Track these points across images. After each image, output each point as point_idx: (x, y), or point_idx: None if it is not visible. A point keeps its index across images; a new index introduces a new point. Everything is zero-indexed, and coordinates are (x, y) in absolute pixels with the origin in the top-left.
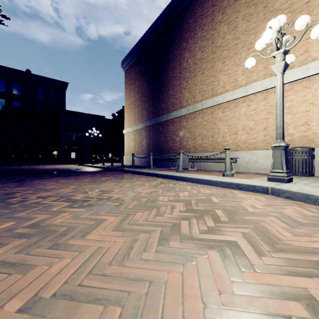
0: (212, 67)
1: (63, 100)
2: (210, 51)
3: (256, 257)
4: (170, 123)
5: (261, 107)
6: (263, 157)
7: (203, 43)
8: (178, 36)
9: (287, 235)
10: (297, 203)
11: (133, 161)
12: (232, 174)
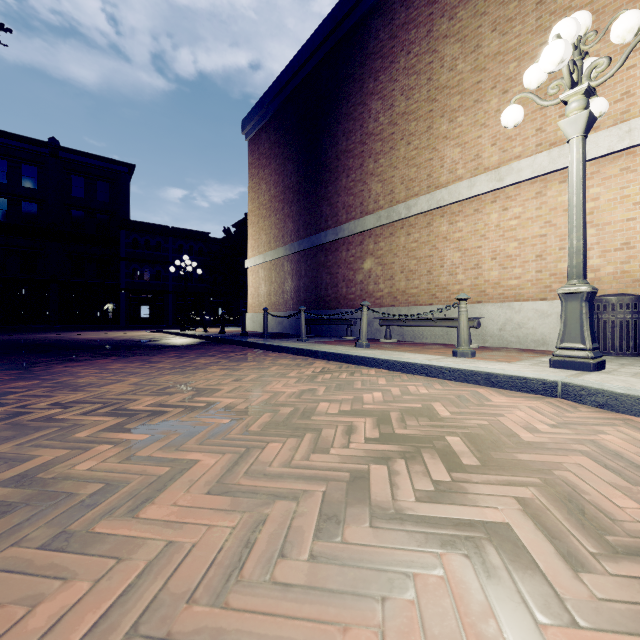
0: (428, 129)
1: (125, 201)
2: (424, 97)
3: (567, 575)
4: (341, 247)
5: (532, 213)
6: (535, 315)
7: (410, 80)
8: (357, 67)
9: (627, 506)
10: (626, 419)
11: (266, 323)
12: (472, 351)
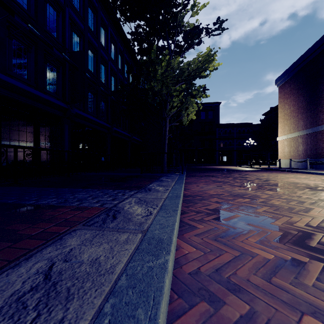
0: None
1: (217, 117)
2: None
3: None
4: None
5: None
6: None
7: None
8: None
9: None
10: None
11: (290, 164)
12: None
